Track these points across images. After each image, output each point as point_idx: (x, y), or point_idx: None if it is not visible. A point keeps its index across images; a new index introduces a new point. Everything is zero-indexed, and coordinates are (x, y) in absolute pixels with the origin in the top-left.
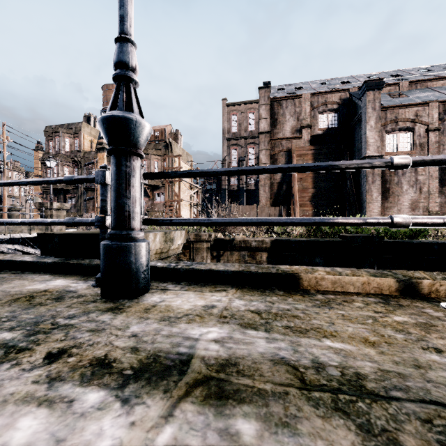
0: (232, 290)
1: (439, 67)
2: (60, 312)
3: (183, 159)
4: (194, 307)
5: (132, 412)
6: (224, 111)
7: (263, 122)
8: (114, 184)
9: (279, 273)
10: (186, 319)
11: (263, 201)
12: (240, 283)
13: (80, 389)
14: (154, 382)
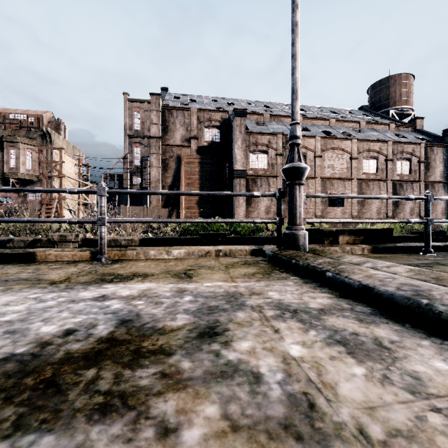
0: None
1: None
2: None
3: (68, 152)
4: None
5: None
6: (125, 105)
7: (154, 127)
8: None
9: (22, 253)
10: None
11: (154, 203)
12: None
13: None
14: None
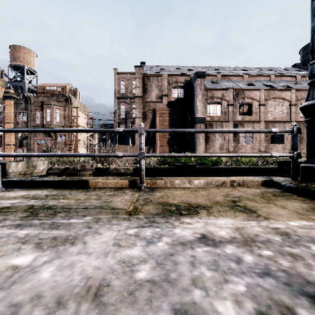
0: (50, 189)
1: (239, 68)
2: None
3: (81, 110)
4: (17, 195)
5: None
6: (115, 77)
7: (137, 89)
8: None
9: (78, 180)
10: (6, 199)
11: (138, 143)
12: (59, 186)
13: None
14: None
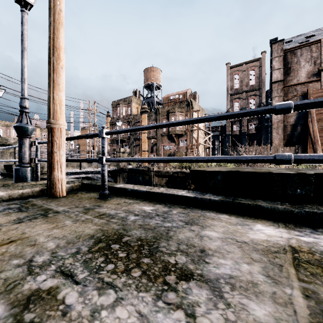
0: None
1: None
2: None
3: (199, 113)
4: None
5: None
6: (227, 72)
7: (275, 72)
8: None
9: None
10: None
11: (276, 142)
12: None
13: None
14: None
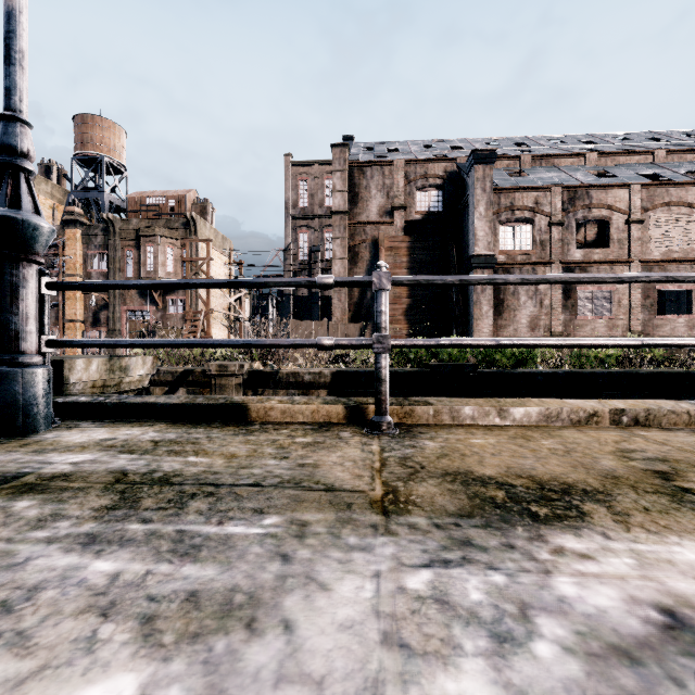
0: (162, 424)
1: (573, 139)
2: None
3: (217, 245)
4: (89, 441)
5: None
6: (287, 173)
7: (337, 196)
8: None
9: (225, 404)
10: (63, 450)
11: (338, 315)
12: (181, 418)
13: None
14: None
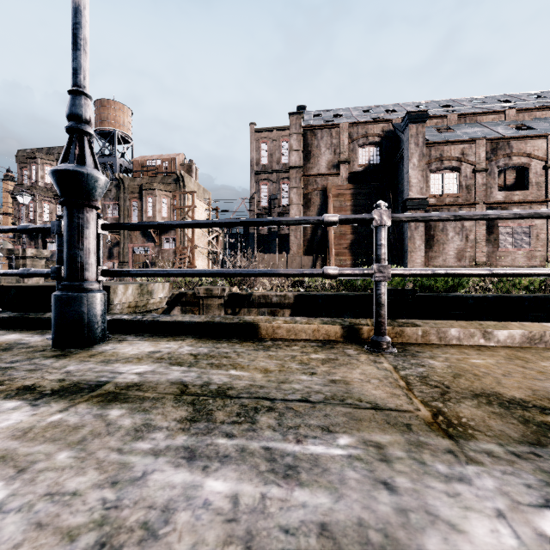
0: (191, 339)
1: (492, 99)
2: (4, 359)
3: (199, 196)
4: (140, 353)
5: (38, 409)
6: (251, 137)
7: (294, 154)
8: (66, 235)
9: (240, 323)
10: (124, 361)
11: (295, 249)
12: (204, 334)
13: (2, 401)
14: (65, 396)
